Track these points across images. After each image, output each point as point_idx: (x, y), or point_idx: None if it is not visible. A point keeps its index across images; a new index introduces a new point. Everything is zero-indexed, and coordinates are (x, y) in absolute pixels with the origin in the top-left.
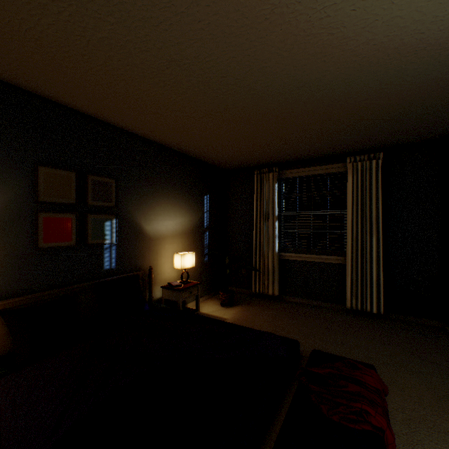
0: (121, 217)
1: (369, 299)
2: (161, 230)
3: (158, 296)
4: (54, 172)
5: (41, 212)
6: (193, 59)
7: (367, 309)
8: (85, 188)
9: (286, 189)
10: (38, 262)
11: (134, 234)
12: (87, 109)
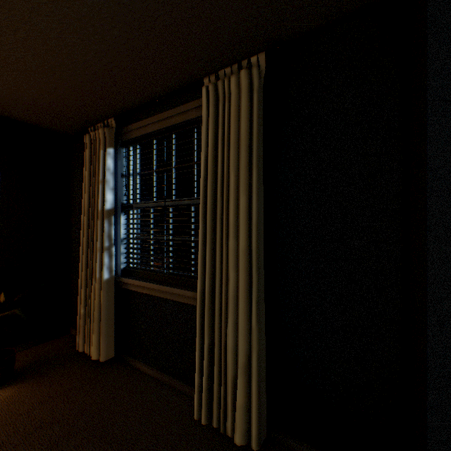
0: None
1: (231, 407)
2: None
3: None
4: None
5: None
6: None
7: (228, 428)
8: None
9: (133, 159)
10: None
11: None
12: None
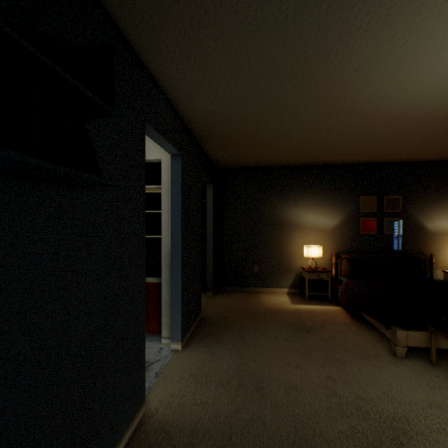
0: (404, 218)
1: None
2: (442, 227)
3: (440, 278)
4: (365, 198)
5: (360, 218)
6: (443, 131)
7: None
8: (381, 203)
9: None
10: (359, 240)
11: (415, 230)
12: (382, 161)
